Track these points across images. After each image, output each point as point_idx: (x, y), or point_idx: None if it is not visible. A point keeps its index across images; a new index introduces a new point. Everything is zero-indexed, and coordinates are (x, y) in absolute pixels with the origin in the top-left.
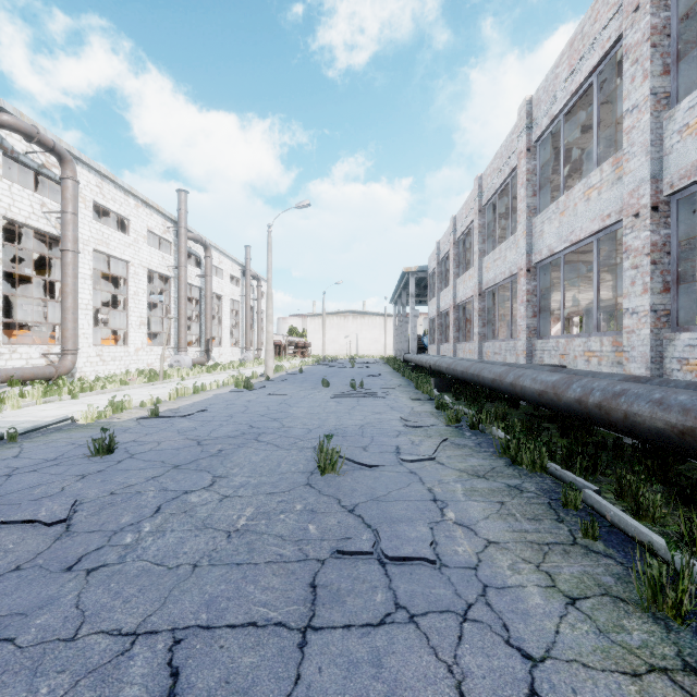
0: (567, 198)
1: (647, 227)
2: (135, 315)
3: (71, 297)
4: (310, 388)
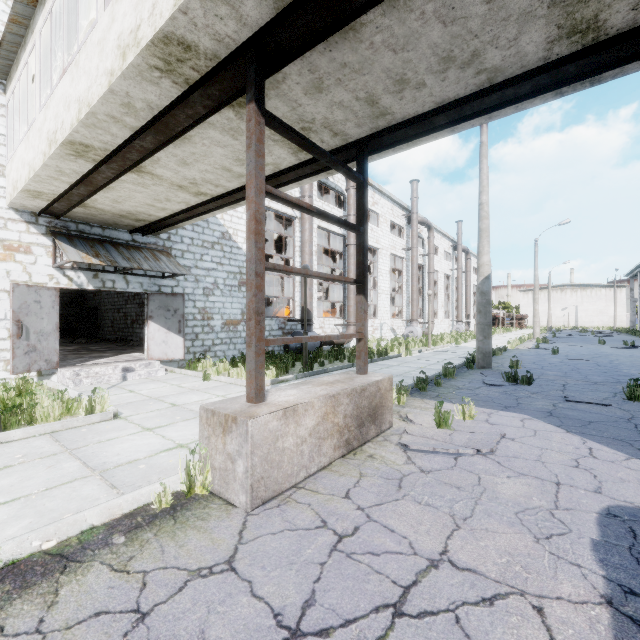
0: None
1: None
2: (440, 301)
3: (432, 295)
4: (589, 344)
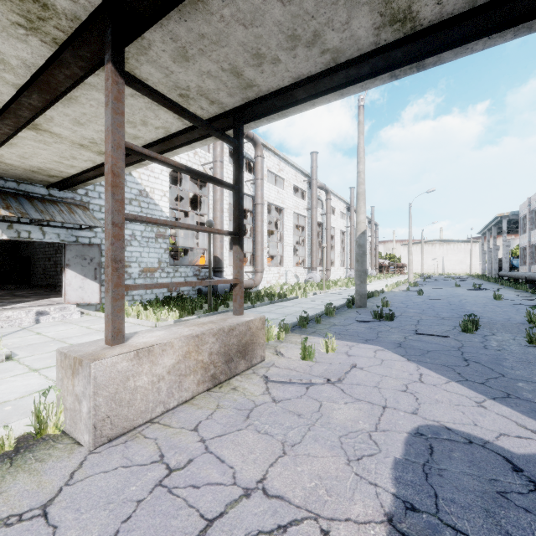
0: None
1: None
2: (336, 252)
3: (329, 247)
4: (448, 287)
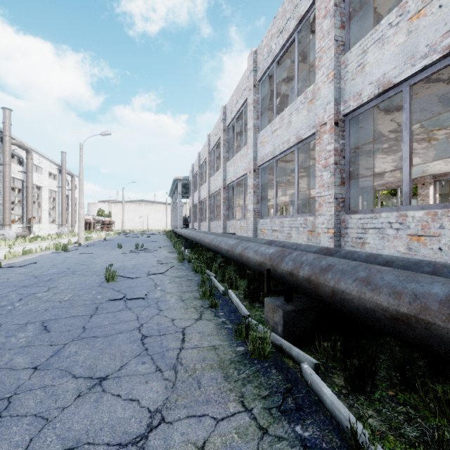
0: (236, 158)
1: (252, 177)
2: None
3: None
4: (110, 249)
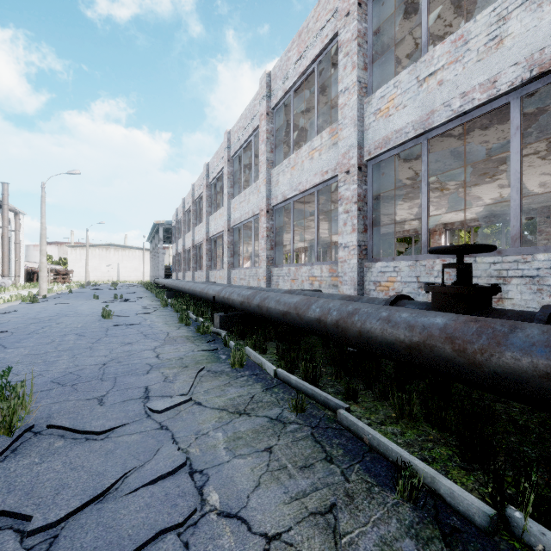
0: (216, 214)
1: (227, 235)
2: None
3: None
4: (85, 300)
